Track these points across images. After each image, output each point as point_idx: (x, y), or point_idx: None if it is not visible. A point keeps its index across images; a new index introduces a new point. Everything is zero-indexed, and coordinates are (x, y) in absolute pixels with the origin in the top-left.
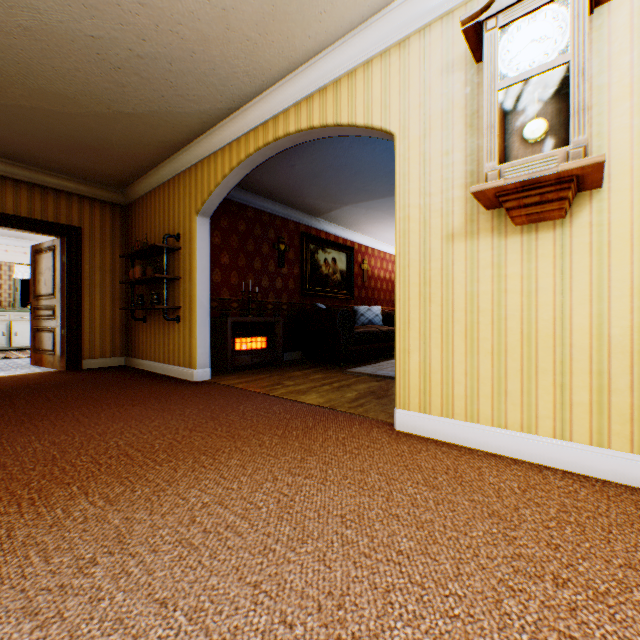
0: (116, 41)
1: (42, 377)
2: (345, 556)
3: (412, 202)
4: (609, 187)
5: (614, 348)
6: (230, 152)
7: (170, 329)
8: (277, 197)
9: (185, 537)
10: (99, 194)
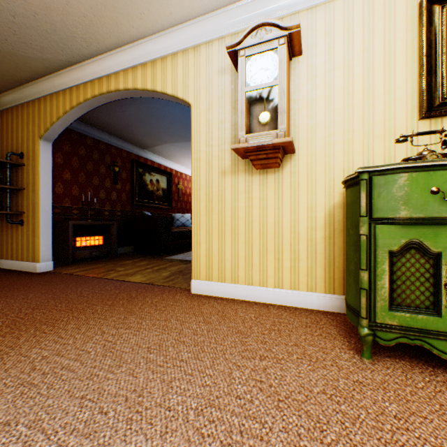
0: None
1: None
2: (147, 369)
3: (202, 149)
4: (298, 153)
5: (300, 238)
6: (71, 94)
7: (14, 231)
8: (112, 132)
9: (27, 380)
10: None
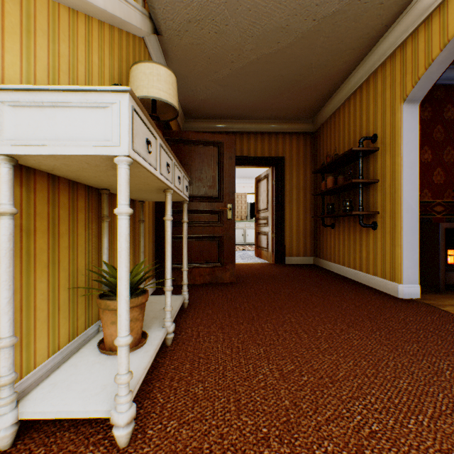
0: None
1: (261, 267)
2: None
3: None
4: None
5: None
6: None
7: (361, 236)
8: None
9: None
10: (294, 128)
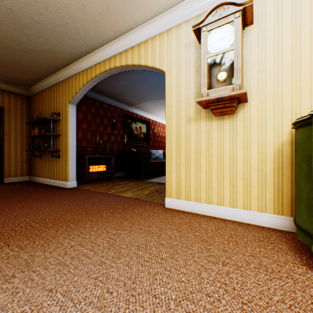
0: (24, 13)
1: None
2: (138, 262)
3: (173, 103)
4: (250, 102)
5: (252, 169)
6: (87, 73)
7: (54, 161)
8: (111, 96)
9: (62, 261)
10: (14, 89)
